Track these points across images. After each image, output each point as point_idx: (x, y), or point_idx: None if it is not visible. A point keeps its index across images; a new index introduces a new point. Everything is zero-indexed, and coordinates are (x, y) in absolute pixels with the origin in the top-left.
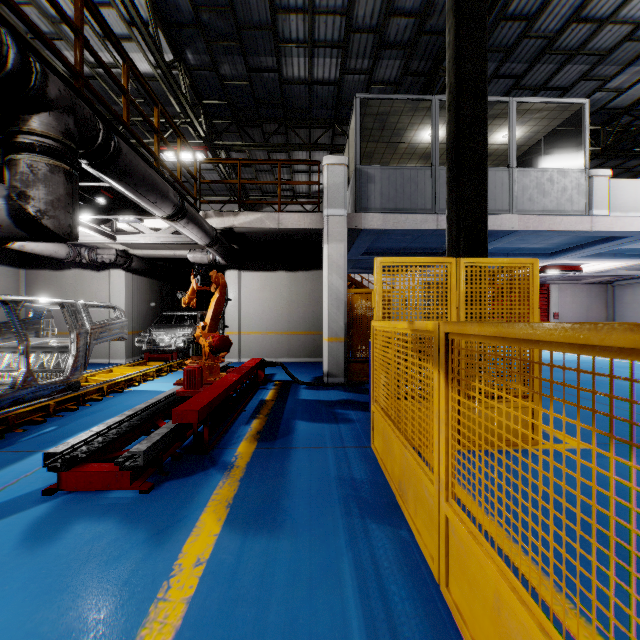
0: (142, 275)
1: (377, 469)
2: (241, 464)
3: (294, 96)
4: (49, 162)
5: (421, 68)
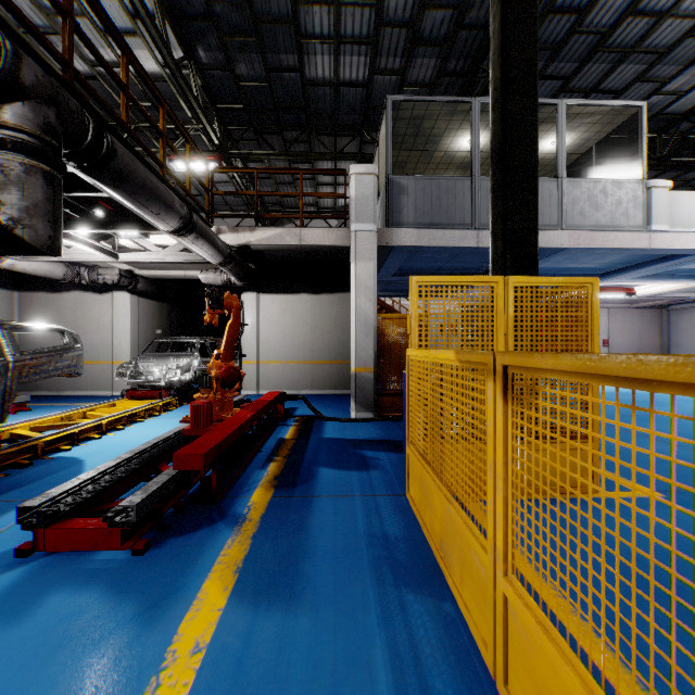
0: (150, 298)
1: (413, 523)
2: (254, 517)
3: (318, 99)
4: (24, 161)
5: (459, 68)
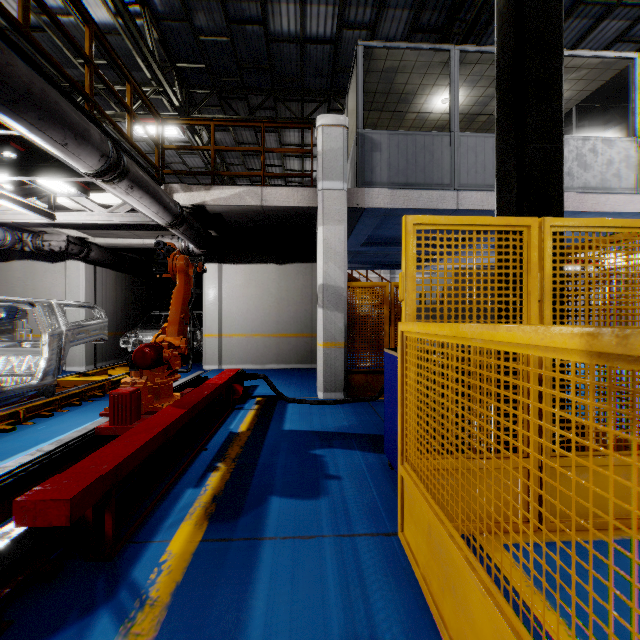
0: (108, 268)
1: (419, 606)
2: (162, 592)
3: (283, 59)
4: None
5: (433, 23)
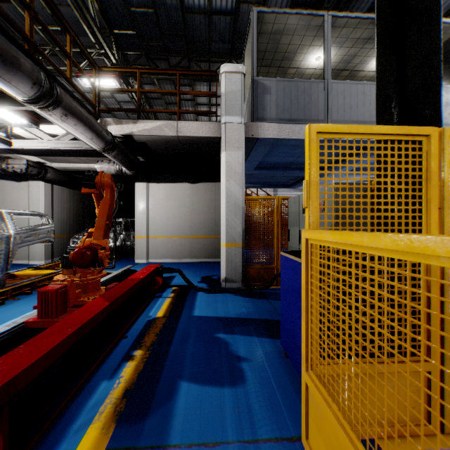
0: (63, 186)
1: None
2: None
3: (195, 28)
4: None
5: None
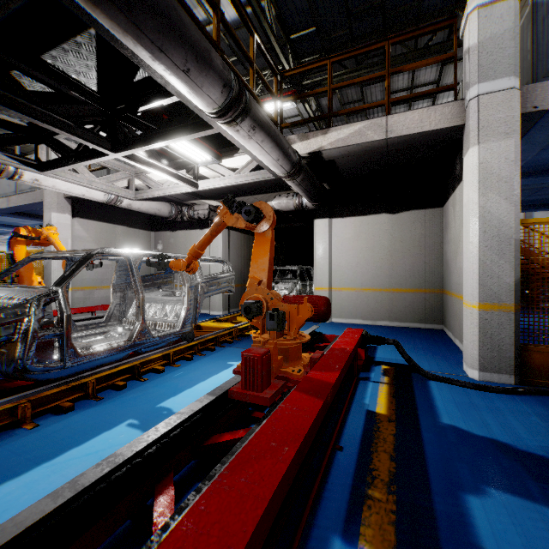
0: (238, 231)
1: None
2: None
3: None
4: None
5: None
